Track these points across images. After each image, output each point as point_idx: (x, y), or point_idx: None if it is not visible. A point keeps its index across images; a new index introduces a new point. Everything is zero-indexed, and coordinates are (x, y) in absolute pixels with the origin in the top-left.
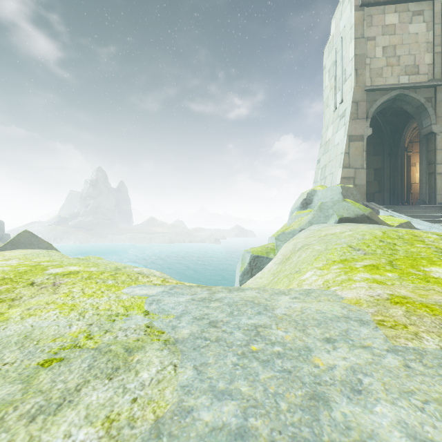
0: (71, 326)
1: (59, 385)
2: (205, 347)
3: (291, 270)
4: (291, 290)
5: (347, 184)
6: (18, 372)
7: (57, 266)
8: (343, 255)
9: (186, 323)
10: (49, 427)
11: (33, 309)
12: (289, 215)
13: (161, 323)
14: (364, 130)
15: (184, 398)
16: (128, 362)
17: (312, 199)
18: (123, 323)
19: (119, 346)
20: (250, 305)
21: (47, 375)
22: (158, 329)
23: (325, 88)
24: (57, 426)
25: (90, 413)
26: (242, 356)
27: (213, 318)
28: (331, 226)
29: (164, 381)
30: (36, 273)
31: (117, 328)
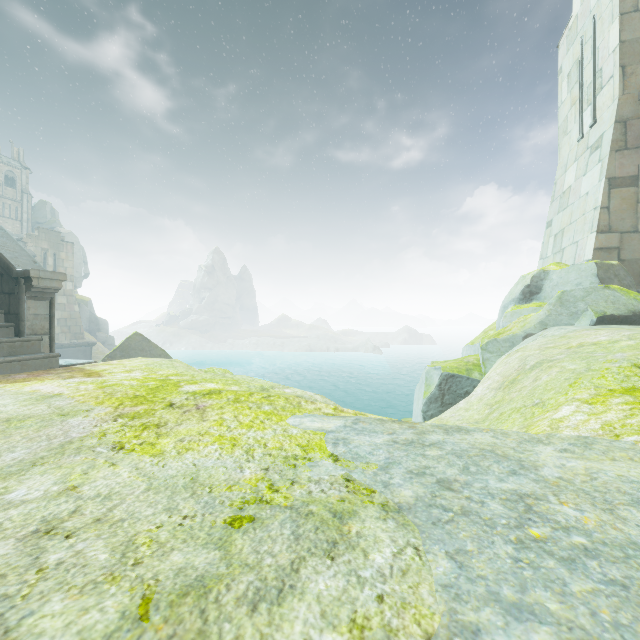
0: (242, 469)
1: (267, 559)
2: (450, 522)
3: (525, 401)
4: (551, 436)
5: (605, 260)
6: (205, 531)
7: (191, 382)
8: (626, 381)
9: (401, 479)
10: (279, 624)
11: (187, 441)
12: (500, 311)
13: (363, 476)
14: (638, 168)
15: (454, 606)
16: (345, 535)
17: (541, 286)
18: (310, 471)
19: (320, 507)
20: (492, 458)
21: (244, 540)
22: (364, 486)
23: (561, 105)
24: (289, 623)
25: (326, 610)
26: (521, 545)
27: (439, 475)
28: (587, 331)
29: (411, 573)
30: (171, 391)
31: (304, 478)
